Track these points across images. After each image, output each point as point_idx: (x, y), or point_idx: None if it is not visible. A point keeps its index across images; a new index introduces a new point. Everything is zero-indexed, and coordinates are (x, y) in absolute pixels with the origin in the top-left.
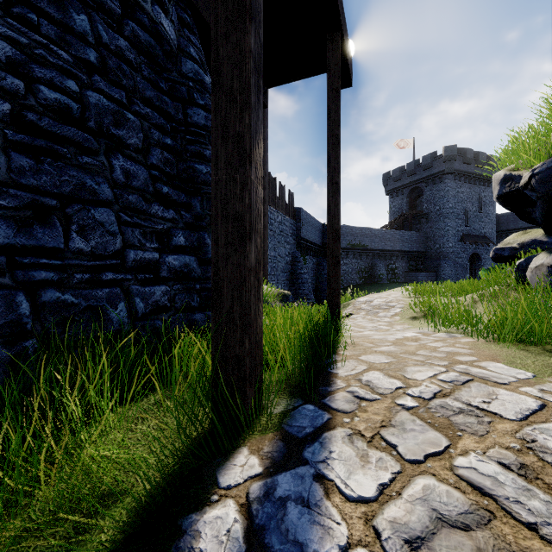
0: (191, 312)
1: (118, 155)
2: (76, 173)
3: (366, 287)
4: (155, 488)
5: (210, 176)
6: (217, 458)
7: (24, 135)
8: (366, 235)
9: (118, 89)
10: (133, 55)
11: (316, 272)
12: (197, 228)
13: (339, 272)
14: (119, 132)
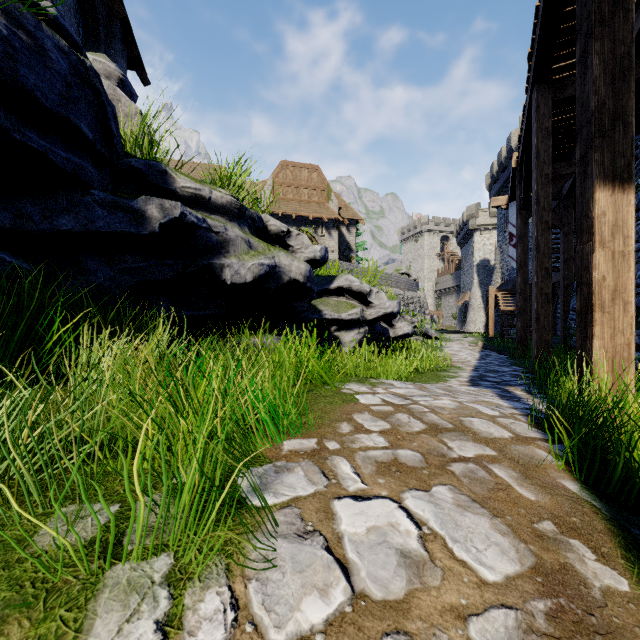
0: None
1: None
2: None
3: None
4: None
5: None
6: None
7: None
8: None
9: None
10: None
11: None
12: None
13: None
14: None
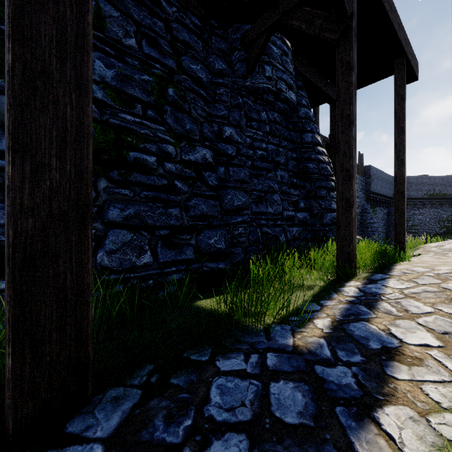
0: (306, 241)
1: (278, 169)
2: (268, 182)
3: (447, 236)
4: (324, 285)
5: (315, 169)
6: (342, 282)
7: (255, 171)
8: (449, 184)
9: (275, 138)
10: (279, 118)
11: (386, 222)
12: (308, 198)
13: (404, 221)
14: (278, 159)
